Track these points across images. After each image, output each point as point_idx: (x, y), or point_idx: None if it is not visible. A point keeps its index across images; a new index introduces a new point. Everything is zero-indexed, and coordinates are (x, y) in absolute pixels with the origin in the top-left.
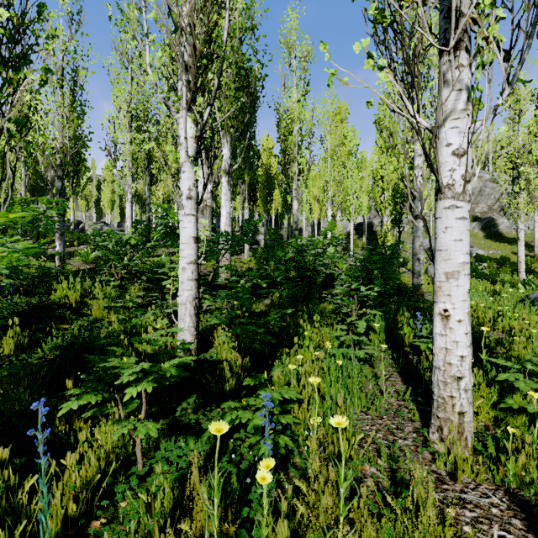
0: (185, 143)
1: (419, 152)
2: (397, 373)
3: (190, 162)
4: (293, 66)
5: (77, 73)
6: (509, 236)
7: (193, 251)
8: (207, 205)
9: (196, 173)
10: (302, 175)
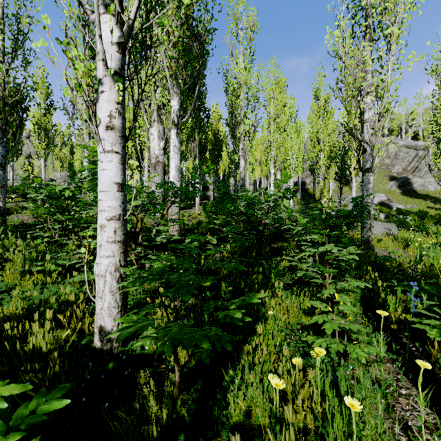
0: (100, 45)
1: (369, 105)
2: (404, 377)
3: (111, 78)
4: (240, 36)
5: (19, 19)
6: (422, 193)
7: (116, 202)
8: (159, 161)
9: (118, 92)
10: (248, 135)
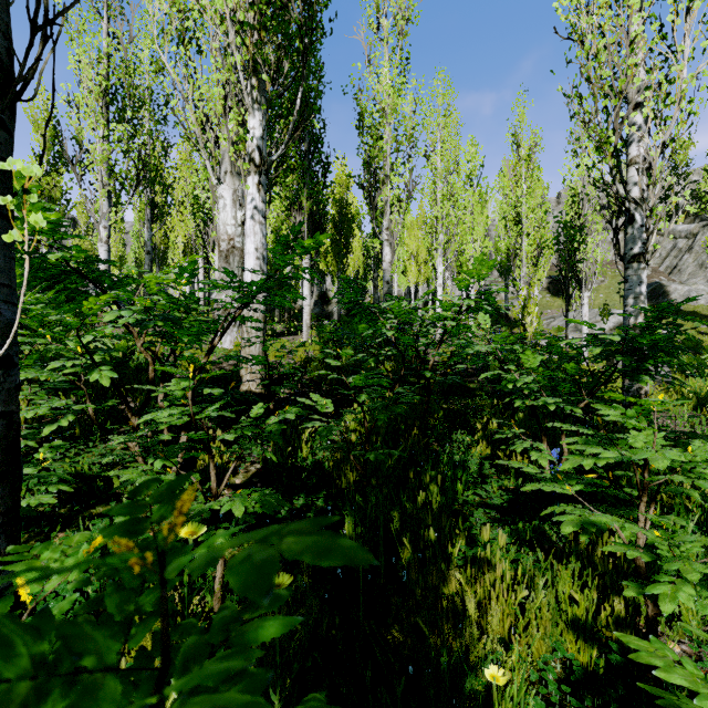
0: None
1: (640, 130)
2: None
3: None
4: (384, 29)
5: None
6: (687, 309)
7: None
8: (235, 247)
9: None
10: (398, 205)
